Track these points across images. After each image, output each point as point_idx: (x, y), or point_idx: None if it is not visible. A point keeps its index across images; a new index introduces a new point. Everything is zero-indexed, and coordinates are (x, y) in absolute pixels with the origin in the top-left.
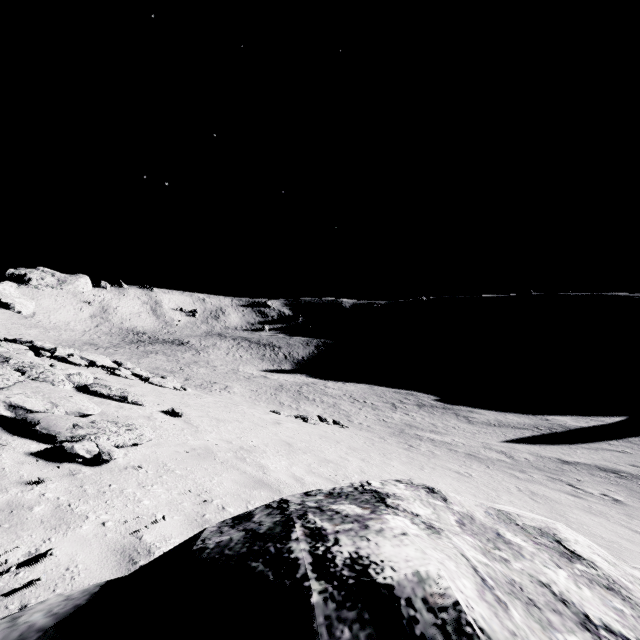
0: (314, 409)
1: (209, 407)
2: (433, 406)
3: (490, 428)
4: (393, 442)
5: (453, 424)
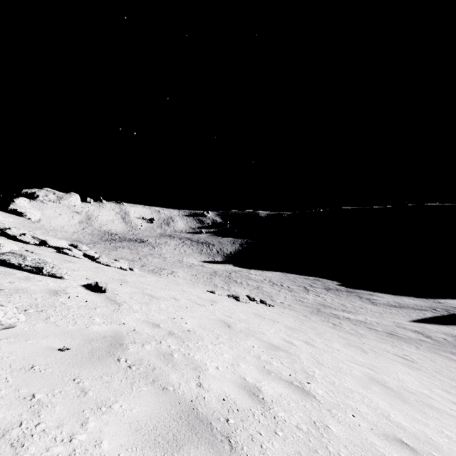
0: (242, 290)
1: (148, 284)
2: (338, 290)
3: (393, 309)
4: (317, 320)
5: (359, 305)
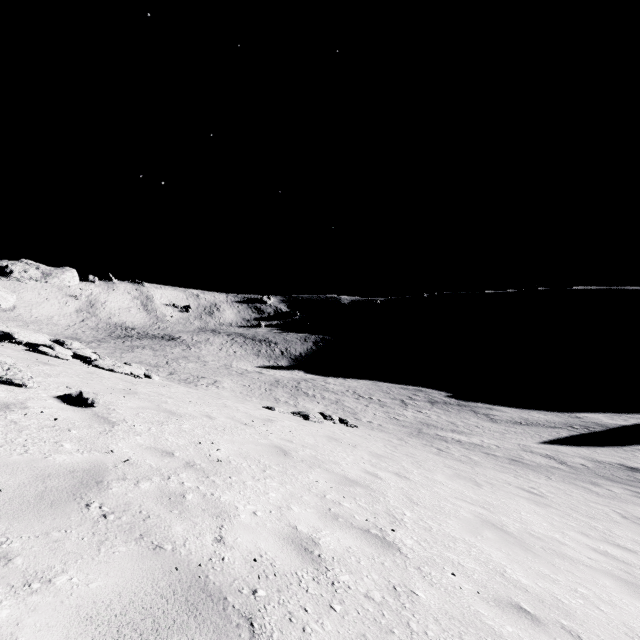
0: (315, 406)
1: (170, 397)
2: (446, 403)
3: (518, 427)
4: (417, 445)
5: (475, 422)
